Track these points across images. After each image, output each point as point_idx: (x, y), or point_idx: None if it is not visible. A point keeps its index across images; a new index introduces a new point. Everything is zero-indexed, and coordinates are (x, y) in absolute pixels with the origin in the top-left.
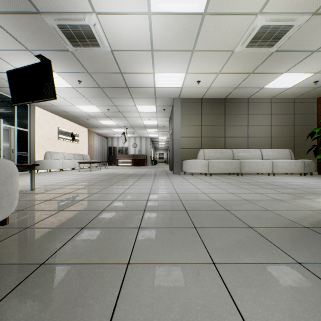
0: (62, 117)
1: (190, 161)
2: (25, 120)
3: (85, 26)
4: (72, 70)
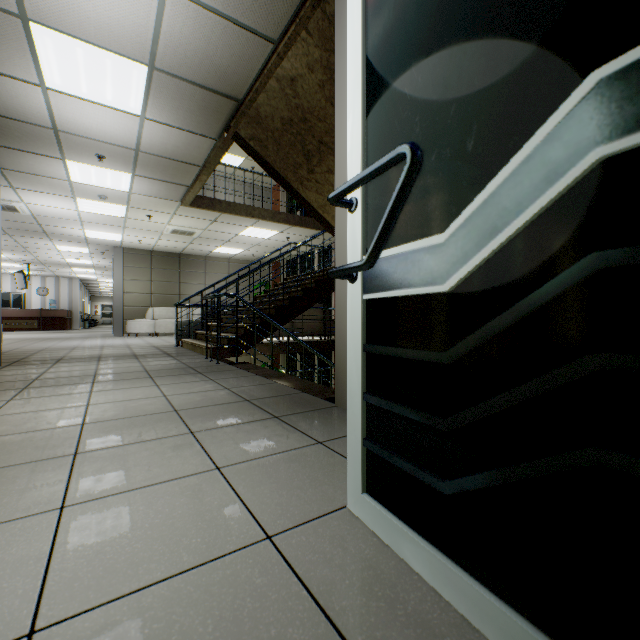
0: None
1: (135, 321)
2: None
3: (9, 205)
4: None
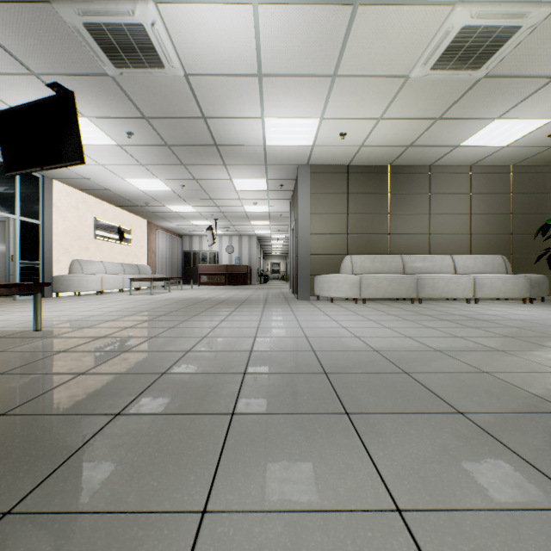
0: (102, 199)
1: (328, 277)
2: (35, 203)
3: (135, 27)
4: (115, 113)
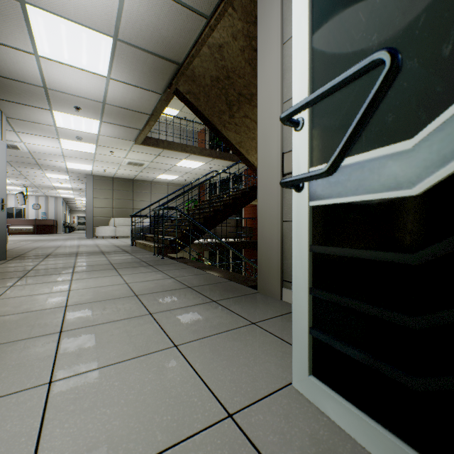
0: None
1: (102, 228)
2: None
3: (13, 145)
4: None
